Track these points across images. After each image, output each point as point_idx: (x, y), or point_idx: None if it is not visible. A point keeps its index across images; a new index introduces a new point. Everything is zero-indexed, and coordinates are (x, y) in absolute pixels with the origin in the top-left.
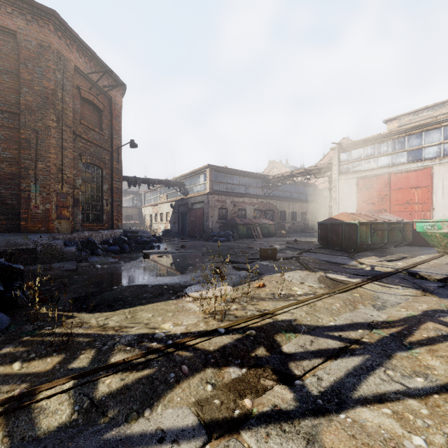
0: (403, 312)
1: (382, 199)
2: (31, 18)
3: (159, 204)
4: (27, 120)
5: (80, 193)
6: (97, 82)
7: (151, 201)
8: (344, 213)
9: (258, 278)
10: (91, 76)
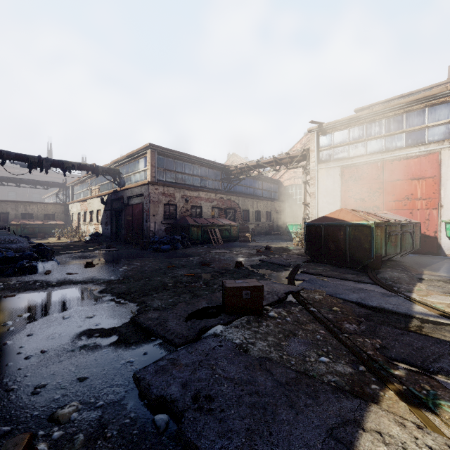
0: None
1: (374, 193)
2: None
3: (89, 199)
4: None
5: None
6: None
7: (80, 196)
8: (345, 209)
9: None
10: None
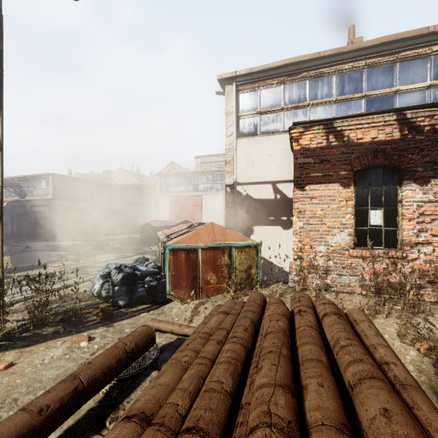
0: None
1: (182, 210)
2: None
3: None
4: None
5: None
6: None
7: None
8: (154, 220)
9: (88, 258)
10: None
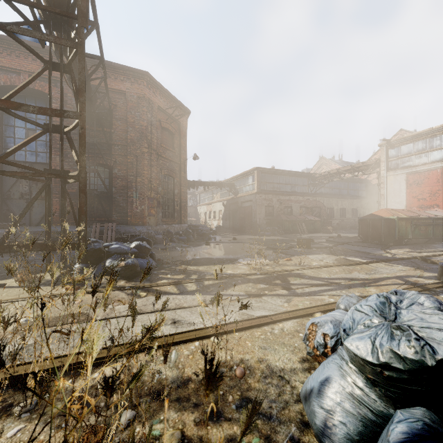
0: (383, 275)
1: (434, 194)
2: (134, 80)
3: (213, 203)
4: (131, 149)
5: (160, 197)
6: (172, 114)
7: (205, 201)
8: (384, 209)
9: (289, 257)
10: (167, 110)
